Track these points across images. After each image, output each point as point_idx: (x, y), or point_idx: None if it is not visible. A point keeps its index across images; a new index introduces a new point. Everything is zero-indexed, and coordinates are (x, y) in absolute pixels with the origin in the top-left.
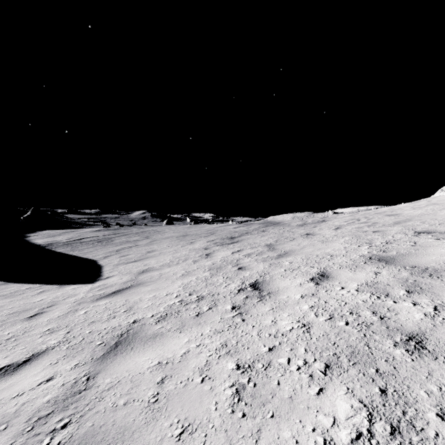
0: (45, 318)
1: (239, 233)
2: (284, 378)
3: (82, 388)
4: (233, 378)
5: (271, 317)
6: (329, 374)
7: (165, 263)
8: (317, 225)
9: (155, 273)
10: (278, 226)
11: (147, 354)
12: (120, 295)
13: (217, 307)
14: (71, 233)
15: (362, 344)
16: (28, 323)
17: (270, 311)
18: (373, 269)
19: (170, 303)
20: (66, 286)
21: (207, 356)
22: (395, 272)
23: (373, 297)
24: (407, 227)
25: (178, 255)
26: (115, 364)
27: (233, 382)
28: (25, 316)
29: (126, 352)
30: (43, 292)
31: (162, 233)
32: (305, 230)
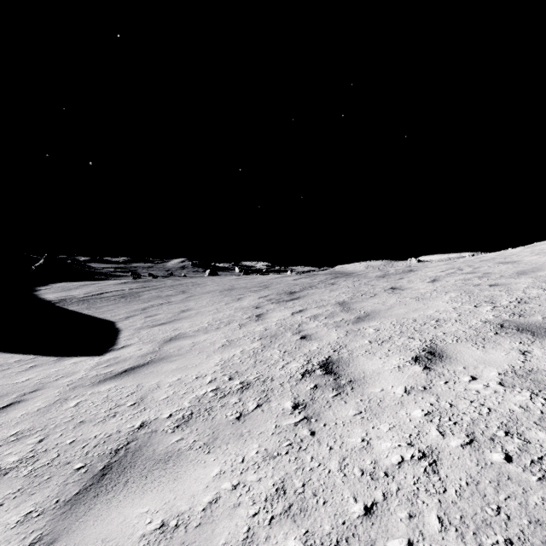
0: (19, 412)
1: (301, 287)
2: None
3: None
4: None
5: (360, 430)
6: None
7: (201, 327)
8: (404, 276)
9: (186, 342)
10: (351, 277)
11: (146, 499)
12: (132, 376)
13: (270, 404)
14: (91, 286)
15: None
16: None
17: (356, 417)
18: (515, 345)
19: (200, 393)
20: (66, 358)
21: (249, 515)
22: None
23: (538, 399)
24: (541, 279)
25: (220, 316)
26: (88, 520)
27: None
28: None
29: (113, 492)
30: (34, 367)
31: (202, 287)
32: (389, 283)
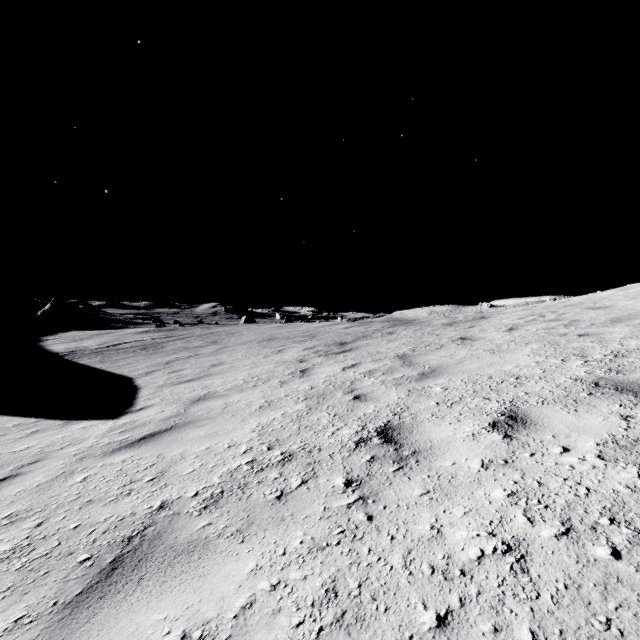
0: (15, 488)
1: (353, 337)
2: None
3: None
4: None
5: (428, 515)
6: None
7: (235, 384)
8: (475, 324)
9: (217, 403)
10: (412, 325)
11: (164, 601)
12: (152, 445)
13: (318, 480)
14: (106, 335)
15: None
16: None
17: (422, 497)
18: (614, 408)
19: (233, 466)
20: (74, 422)
21: (292, 625)
22: None
23: None
24: None
25: (257, 371)
26: (92, 629)
27: None
28: None
29: (124, 592)
30: (35, 433)
31: (237, 337)
32: (457, 332)
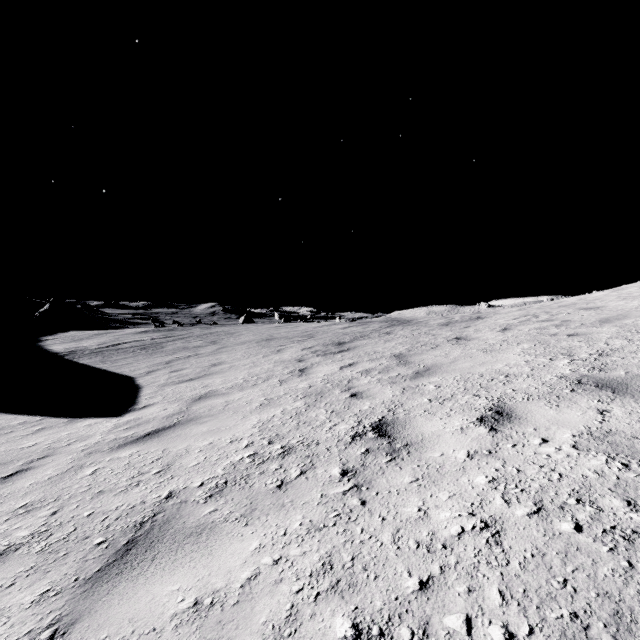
0: (27, 481)
1: (351, 337)
2: None
3: None
4: None
5: (416, 499)
6: None
7: (235, 383)
8: (470, 324)
9: (218, 401)
10: (409, 325)
11: (177, 575)
12: (157, 440)
13: (316, 471)
14: (106, 335)
15: (633, 591)
16: None
17: (412, 484)
18: (593, 403)
19: (235, 459)
20: (79, 420)
21: (293, 592)
22: (639, 410)
23: (615, 464)
24: (627, 328)
25: (257, 371)
26: (112, 599)
27: None
28: None
29: (140, 569)
30: (41, 430)
31: (236, 337)
32: (453, 332)
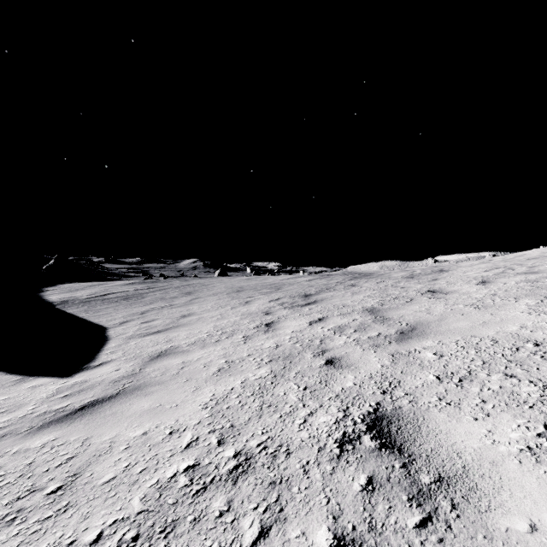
0: None
1: (316, 289)
2: None
3: None
4: None
5: None
6: None
7: (199, 338)
8: (437, 277)
9: (175, 361)
10: (373, 278)
11: None
12: (85, 421)
13: (287, 531)
14: (98, 286)
15: None
16: None
17: None
18: None
19: (166, 474)
20: (29, 379)
21: None
22: None
23: None
24: None
25: (223, 324)
26: None
27: None
28: None
29: None
30: None
31: (209, 288)
32: (423, 284)
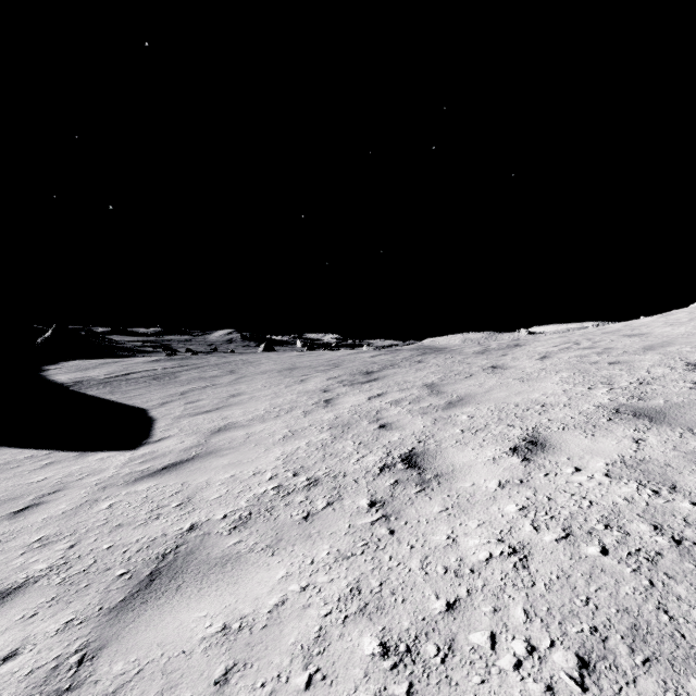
0: (40, 516)
1: (380, 366)
2: (487, 691)
3: (64, 685)
4: (375, 682)
5: (445, 528)
6: (594, 688)
7: (256, 415)
8: (508, 352)
9: (238, 433)
10: (443, 353)
11: (204, 603)
12: (175, 474)
13: (343, 502)
14: (114, 364)
15: (652, 607)
16: (9, 525)
17: (441, 513)
18: (629, 432)
19: (259, 491)
20: (90, 453)
21: (321, 616)
22: (675, 439)
23: (645, 491)
24: (671, 356)
25: (279, 402)
26: (139, 626)
27: (376, 694)
28: (9, 509)
29: (165, 597)
30: (50, 464)
31: (256, 366)
32: (489, 360)
